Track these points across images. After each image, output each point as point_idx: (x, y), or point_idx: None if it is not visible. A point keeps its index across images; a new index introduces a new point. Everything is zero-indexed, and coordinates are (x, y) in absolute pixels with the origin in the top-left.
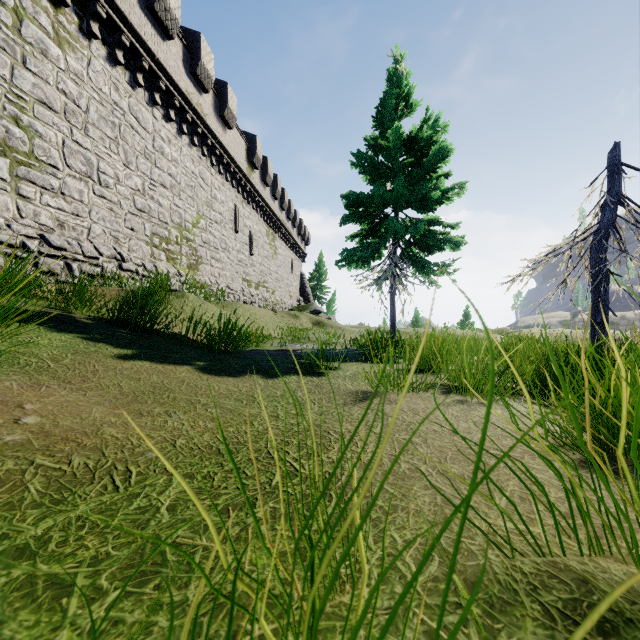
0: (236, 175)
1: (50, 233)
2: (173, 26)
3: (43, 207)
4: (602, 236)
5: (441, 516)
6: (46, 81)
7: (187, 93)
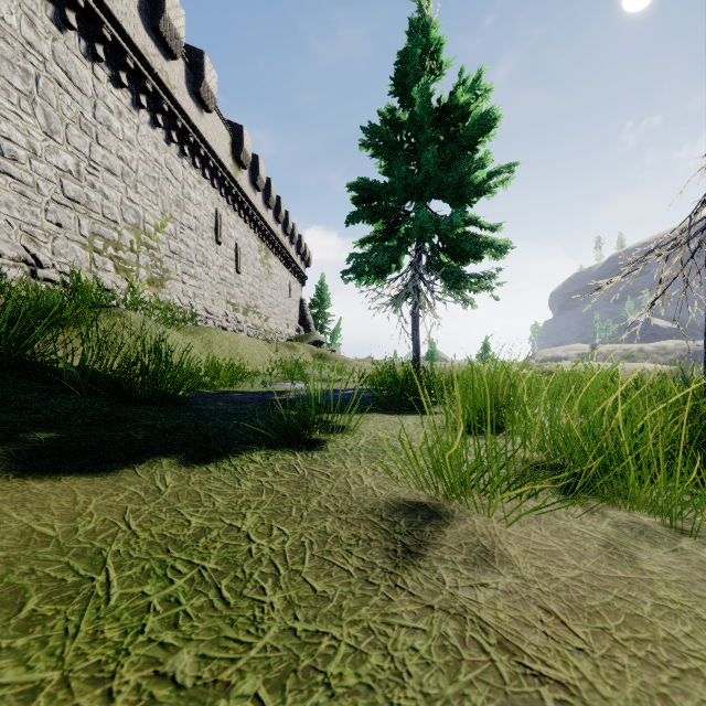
0: (217, 172)
1: None
2: None
3: None
4: None
5: None
6: None
7: (145, 53)
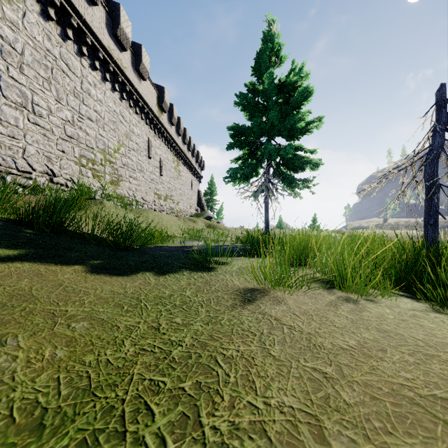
0: (149, 115)
1: None
2: None
3: None
4: (434, 155)
5: None
6: None
7: (109, 49)
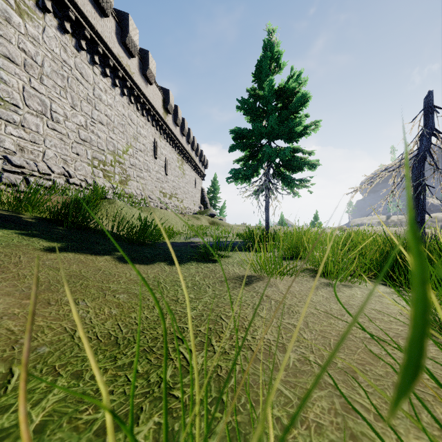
0: (155, 117)
1: (12, 155)
2: (108, 7)
3: (7, 135)
4: (421, 158)
5: (346, 432)
6: (9, 41)
7: (119, 57)
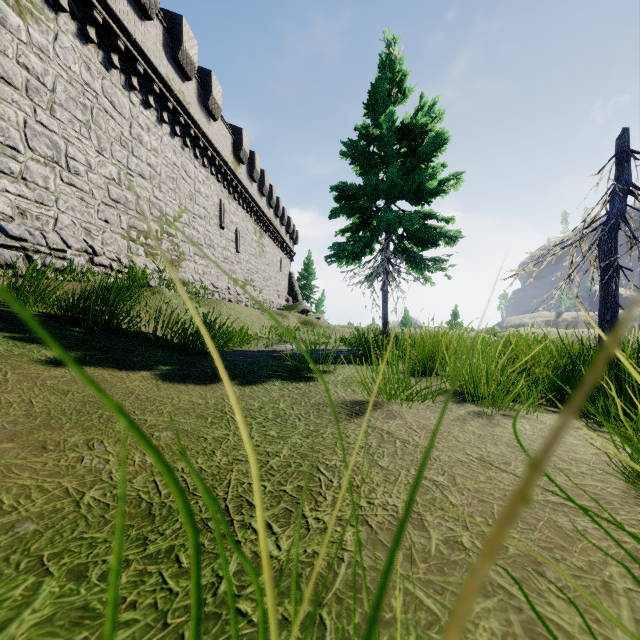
0: (221, 169)
1: (8, 222)
2: (152, 5)
3: (0, 193)
4: (612, 227)
5: None
6: (4, 53)
7: (168, 79)
